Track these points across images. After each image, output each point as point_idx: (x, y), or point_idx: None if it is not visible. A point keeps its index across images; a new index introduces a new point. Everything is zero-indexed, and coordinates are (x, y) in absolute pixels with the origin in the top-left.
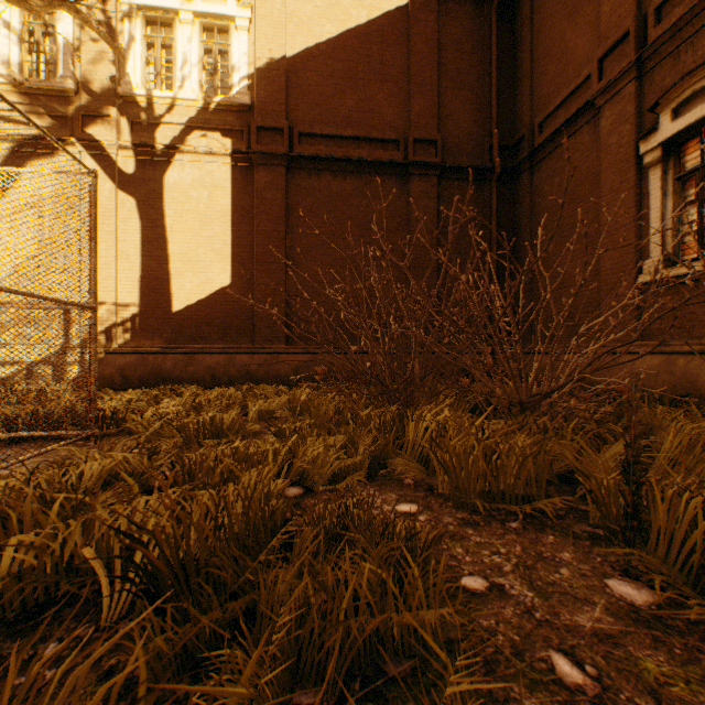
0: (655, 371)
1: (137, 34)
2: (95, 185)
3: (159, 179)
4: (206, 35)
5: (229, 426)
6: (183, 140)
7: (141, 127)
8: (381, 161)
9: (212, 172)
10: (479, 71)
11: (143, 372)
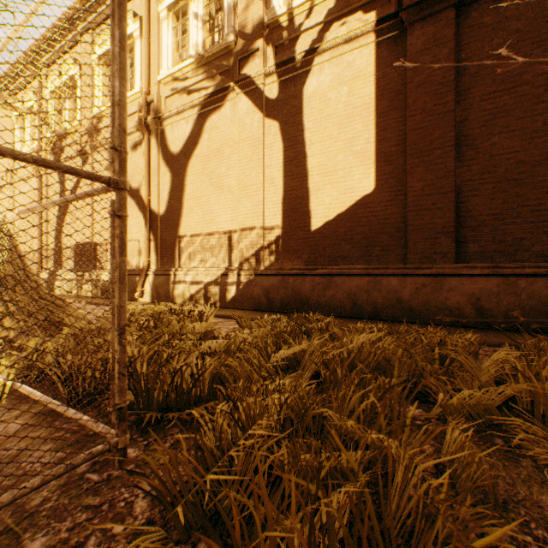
0: None
1: None
2: None
3: (298, 93)
4: None
5: (409, 525)
6: (320, 39)
7: (283, 48)
8: None
9: (351, 62)
10: None
11: (283, 295)
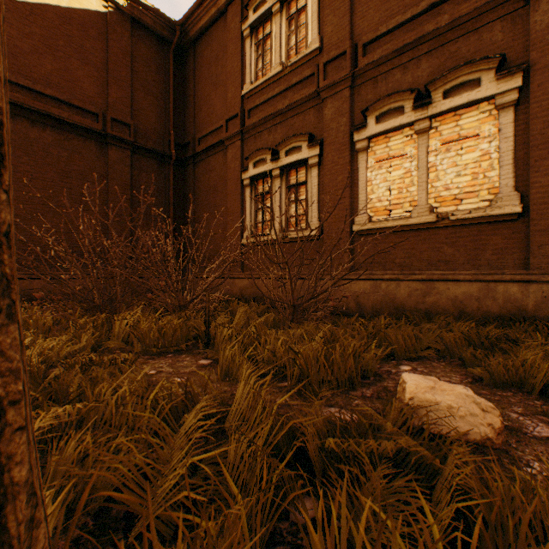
0: (248, 287)
1: None
2: None
3: None
4: None
5: None
6: None
7: None
8: (83, 126)
9: None
10: (162, 87)
11: None
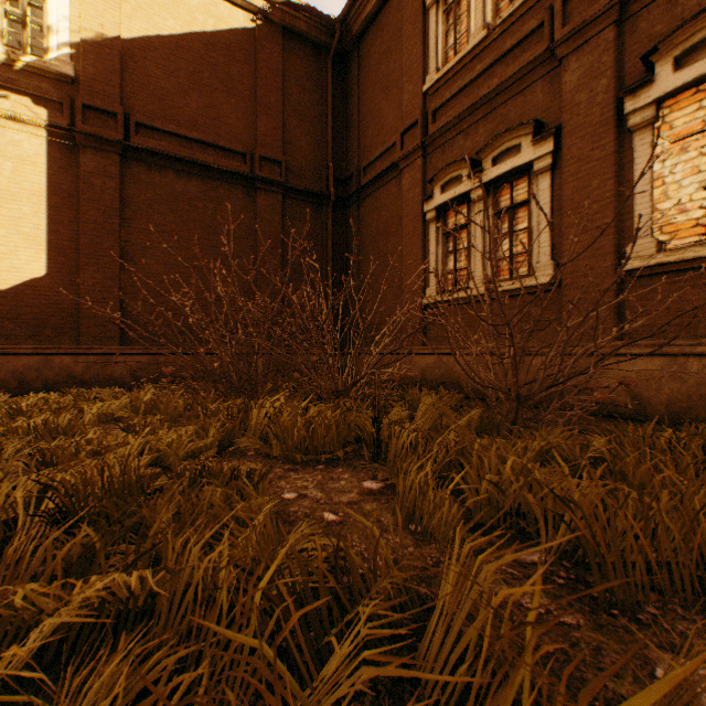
0: (432, 367)
1: None
2: None
3: None
4: None
5: (66, 429)
6: None
7: None
8: (229, 170)
9: (18, 142)
10: (319, 109)
11: None
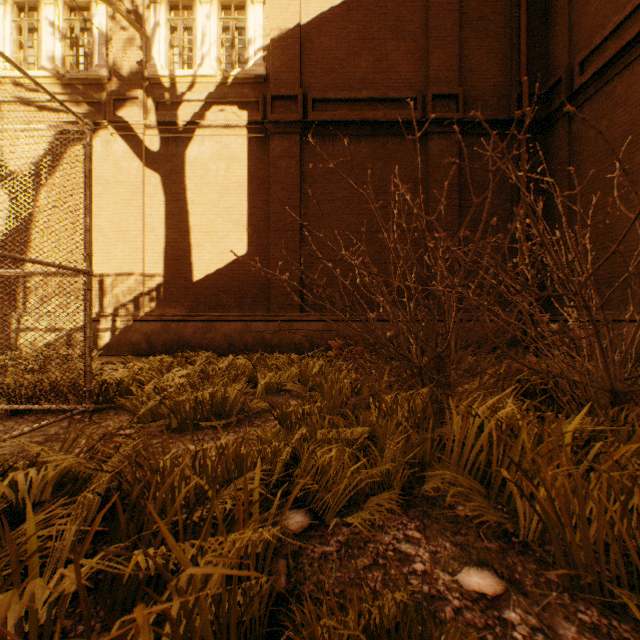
0: None
1: (161, 19)
2: (89, 138)
3: (181, 154)
4: (224, 14)
5: (232, 403)
6: (202, 115)
7: (165, 106)
8: (397, 121)
9: (229, 145)
10: (505, 16)
11: (166, 339)
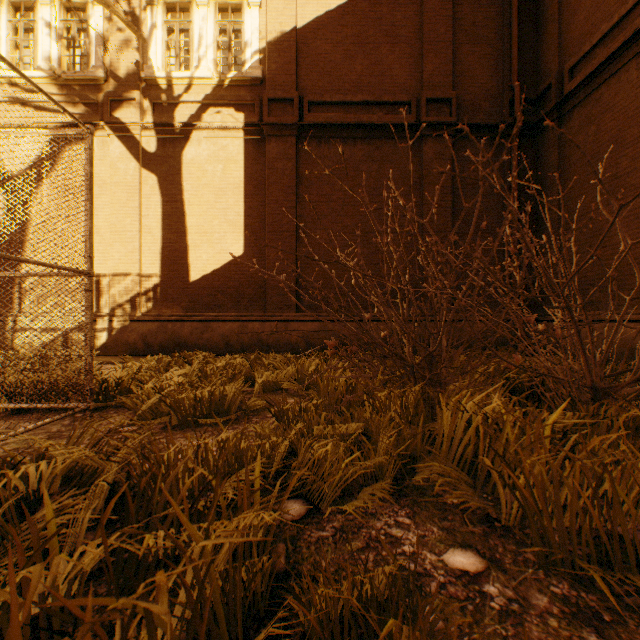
0: None
1: (158, 21)
2: (90, 142)
3: (177, 155)
4: (221, 17)
5: (230, 401)
6: (199, 117)
7: (162, 108)
8: (392, 124)
9: (226, 146)
10: (498, 22)
11: (163, 339)
